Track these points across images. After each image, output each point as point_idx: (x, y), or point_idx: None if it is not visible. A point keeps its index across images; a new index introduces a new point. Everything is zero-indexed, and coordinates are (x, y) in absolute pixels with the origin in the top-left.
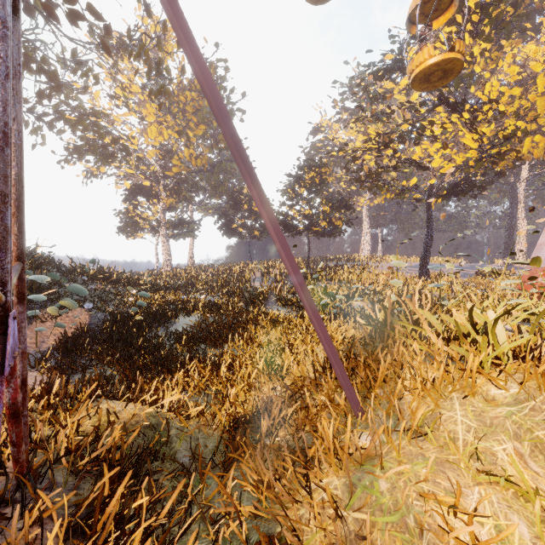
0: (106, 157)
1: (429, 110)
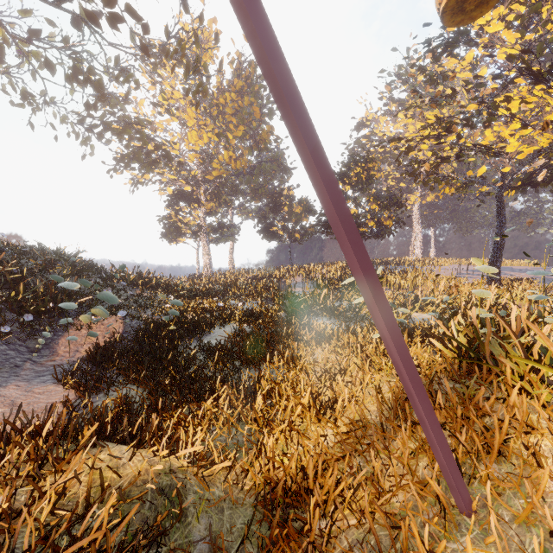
0: (150, 164)
1: (505, 83)
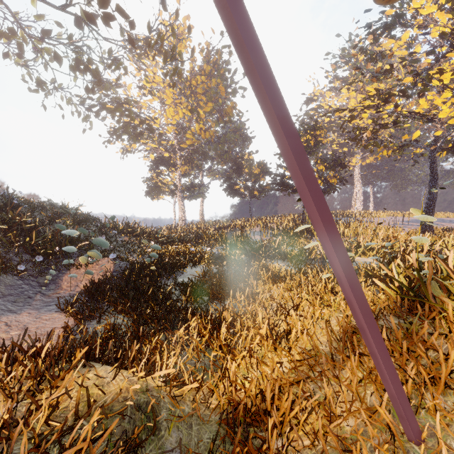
0: (136, 136)
1: (438, 58)
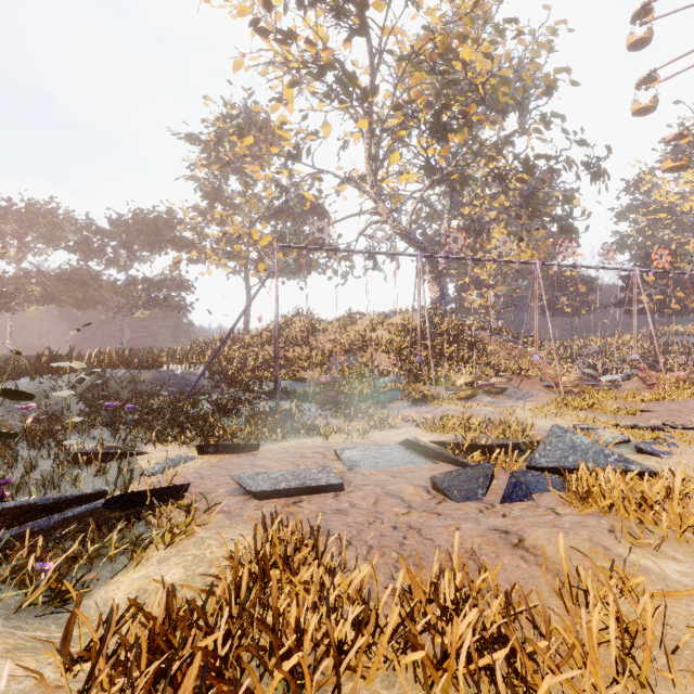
0: (466, 265)
1: None
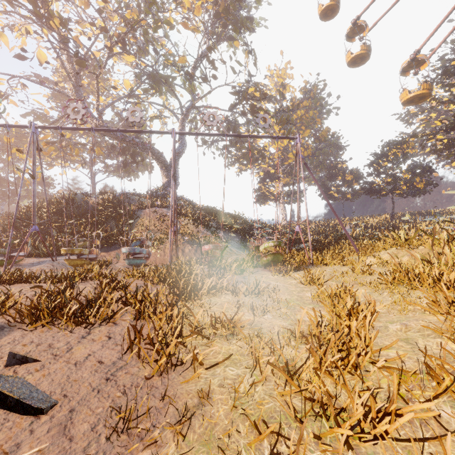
0: (252, 161)
1: None
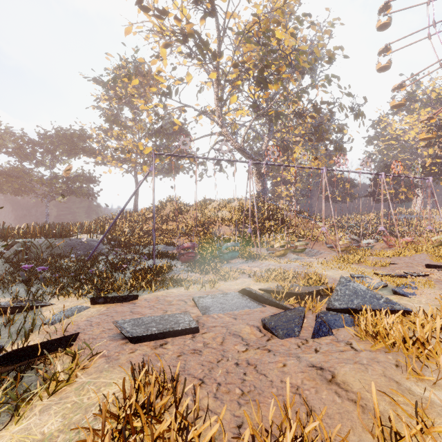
0: (278, 169)
1: None
